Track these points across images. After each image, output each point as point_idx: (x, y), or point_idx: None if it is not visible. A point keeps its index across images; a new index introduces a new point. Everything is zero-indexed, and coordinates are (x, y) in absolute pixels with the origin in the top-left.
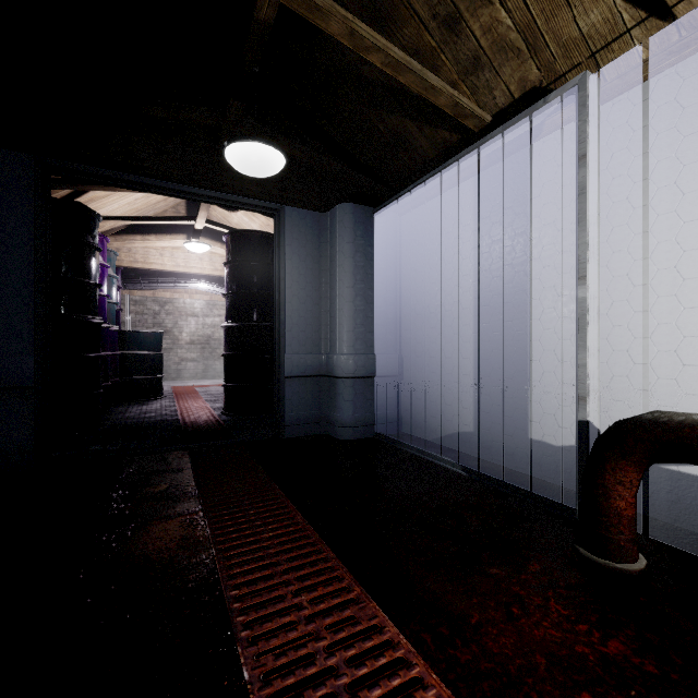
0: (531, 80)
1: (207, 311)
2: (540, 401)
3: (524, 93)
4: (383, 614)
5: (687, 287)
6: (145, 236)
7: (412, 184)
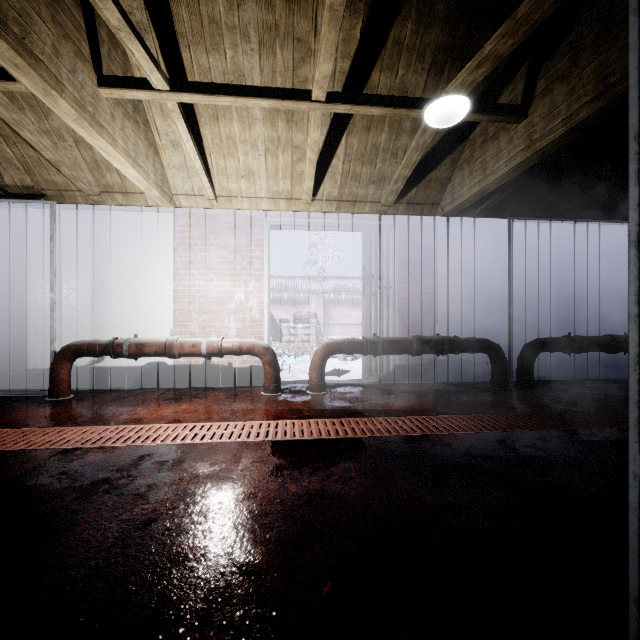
0: (28, 183)
1: None
2: (35, 348)
3: (23, 185)
4: None
5: (98, 296)
6: None
7: None
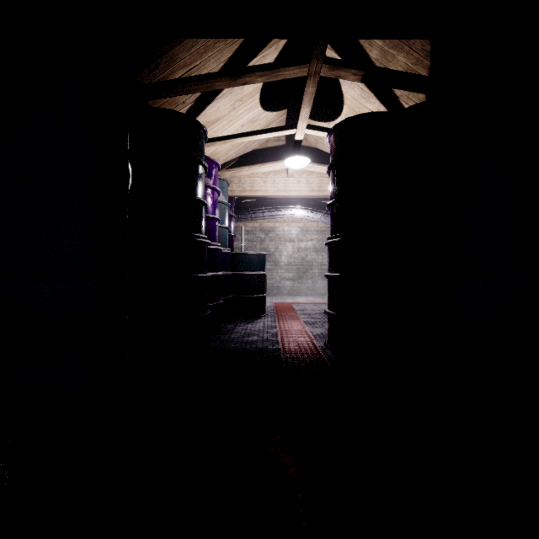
0: None
1: (301, 236)
2: None
3: None
4: None
5: None
6: (251, 166)
7: None
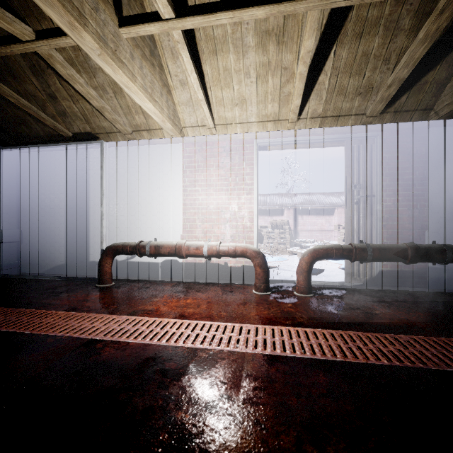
0: (88, 129)
1: None
2: (93, 246)
3: (85, 132)
4: (24, 309)
5: (131, 210)
6: None
7: (30, 145)
